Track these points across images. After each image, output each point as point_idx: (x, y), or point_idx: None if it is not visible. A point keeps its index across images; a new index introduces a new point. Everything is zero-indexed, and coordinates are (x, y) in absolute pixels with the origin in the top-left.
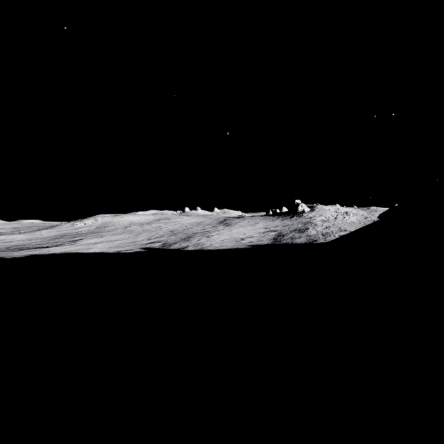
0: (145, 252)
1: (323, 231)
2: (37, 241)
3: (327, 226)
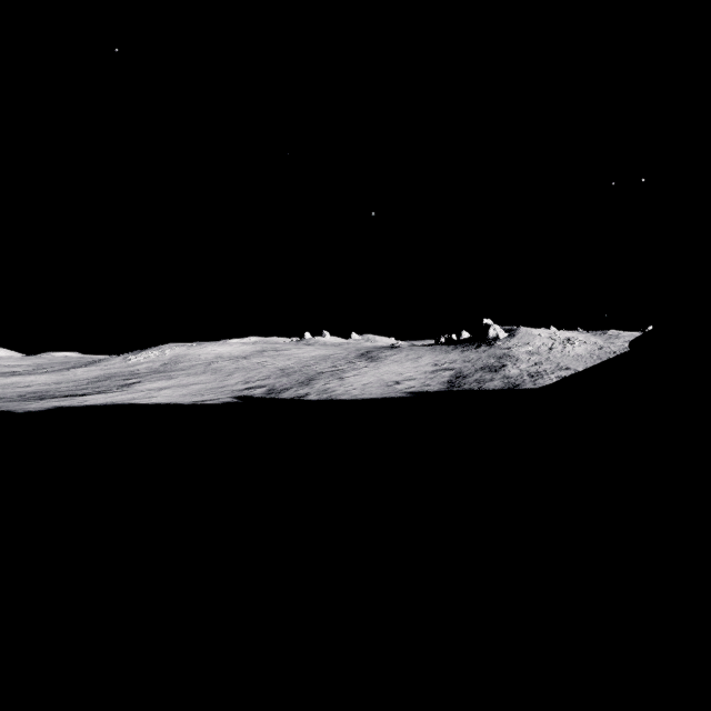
0: (238, 404)
1: (531, 369)
2: (69, 386)
3: (537, 362)
